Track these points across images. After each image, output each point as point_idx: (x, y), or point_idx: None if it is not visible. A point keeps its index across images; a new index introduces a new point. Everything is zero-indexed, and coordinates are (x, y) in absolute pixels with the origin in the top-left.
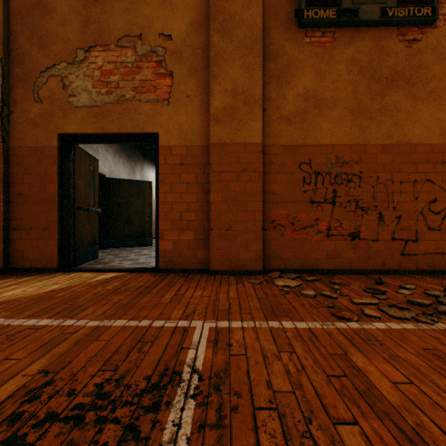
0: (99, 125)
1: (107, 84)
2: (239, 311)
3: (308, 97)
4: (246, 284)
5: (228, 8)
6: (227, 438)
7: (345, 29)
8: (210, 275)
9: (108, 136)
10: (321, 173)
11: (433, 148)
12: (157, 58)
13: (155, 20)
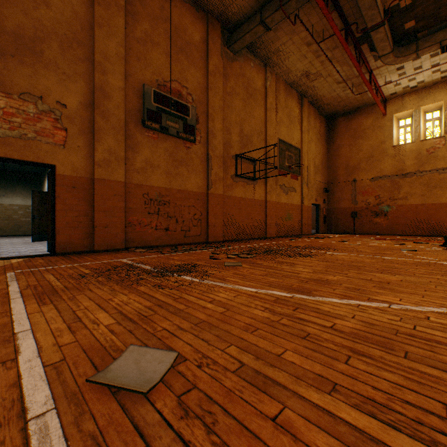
0: (2, 150)
1: (11, 123)
2: (131, 257)
3: (147, 162)
4: (122, 253)
5: (107, 105)
6: (151, 264)
7: (164, 134)
8: (96, 253)
9: (9, 159)
10: (153, 200)
11: (195, 193)
12: (55, 117)
13: (53, 91)
